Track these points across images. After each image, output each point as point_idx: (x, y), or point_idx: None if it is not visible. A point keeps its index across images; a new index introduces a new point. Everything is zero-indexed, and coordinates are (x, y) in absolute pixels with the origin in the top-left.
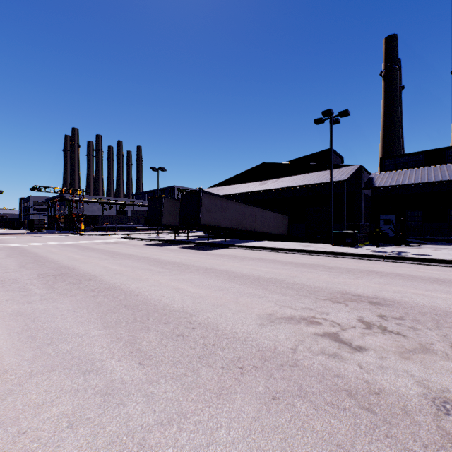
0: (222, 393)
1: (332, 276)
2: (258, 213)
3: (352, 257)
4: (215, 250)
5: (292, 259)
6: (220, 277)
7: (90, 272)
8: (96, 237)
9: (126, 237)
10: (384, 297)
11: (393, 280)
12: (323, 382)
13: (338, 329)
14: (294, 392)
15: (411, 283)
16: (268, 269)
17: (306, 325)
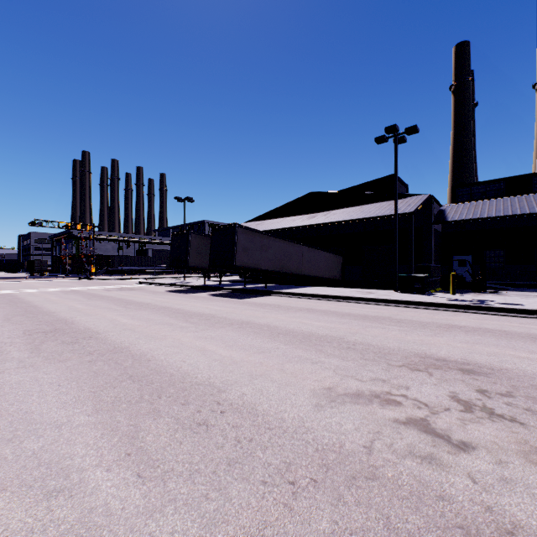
0: (264, 535)
1: (404, 332)
2: (305, 253)
3: (424, 307)
4: (254, 298)
5: (349, 310)
6: (260, 334)
7: (92, 327)
8: (109, 282)
9: (145, 282)
10: (478, 362)
11: (483, 338)
12: (422, 510)
13: (427, 412)
14: (379, 531)
15: (507, 342)
16: (321, 323)
17: (380, 407)
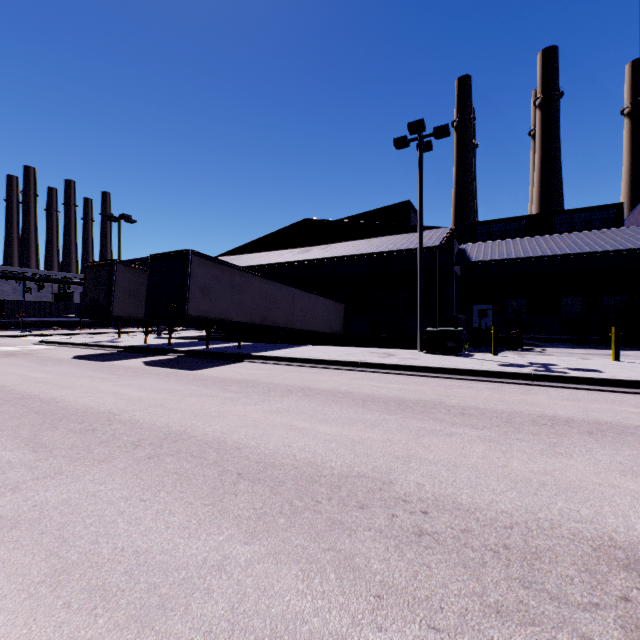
0: None
1: (496, 447)
2: (297, 298)
3: (476, 377)
4: (216, 367)
5: (370, 387)
6: (189, 487)
7: None
8: None
9: (49, 341)
10: None
11: None
12: None
13: None
14: None
15: None
16: (331, 427)
17: None
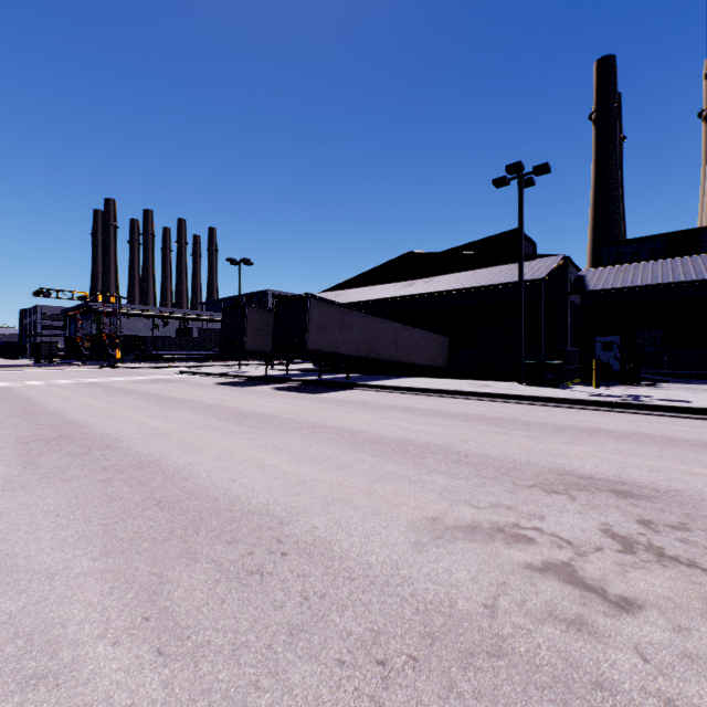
0: None
1: (534, 439)
2: (400, 333)
3: (559, 404)
4: (331, 392)
5: (459, 408)
6: (339, 442)
7: (111, 432)
8: (139, 372)
9: (188, 371)
10: (636, 481)
11: (641, 447)
12: (572, 706)
13: (570, 554)
14: None
15: (674, 452)
16: (422, 426)
17: (505, 546)
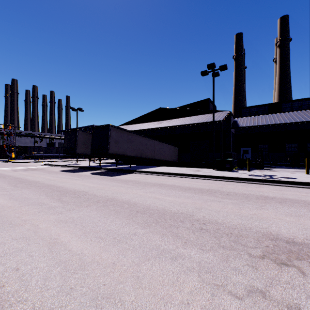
0: None
1: (237, 206)
2: (156, 145)
3: (237, 181)
4: (121, 175)
5: (188, 184)
6: (120, 214)
7: None
8: (22, 164)
9: (48, 164)
10: None
11: (298, 209)
12: None
13: None
14: None
15: None
16: (171, 198)
17: None
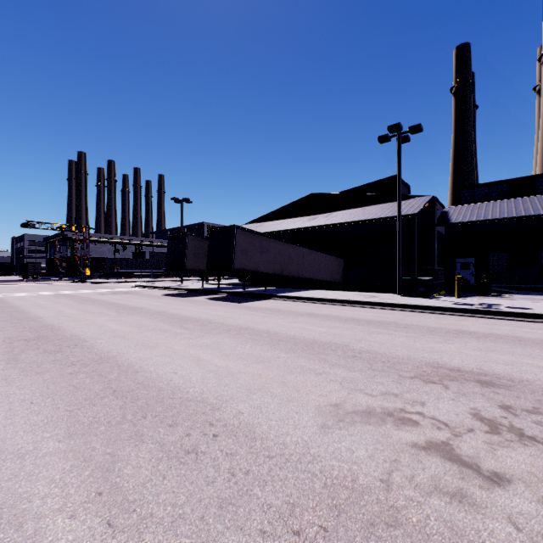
0: None
1: (412, 339)
2: (306, 255)
3: (430, 311)
4: (253, 302)
5: (352, 314)
6: (259, 342)
7: (79, 334)
8: (103, 285)
9: (141, 285)
10: (495, 373)
11: (496, 345)
12: None
13: (448, 434)
14: None
15: (522, 349)
16: (324, 328)
17: (395, 428)
